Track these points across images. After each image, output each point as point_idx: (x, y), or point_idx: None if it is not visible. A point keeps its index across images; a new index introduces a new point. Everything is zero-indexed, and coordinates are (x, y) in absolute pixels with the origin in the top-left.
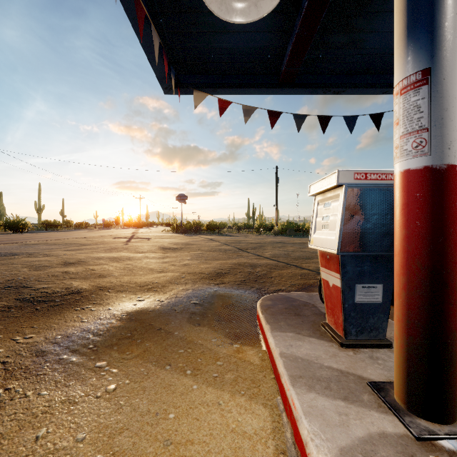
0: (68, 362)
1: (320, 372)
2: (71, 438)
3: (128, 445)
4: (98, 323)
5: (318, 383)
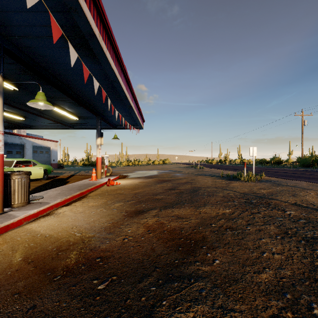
0: (95, 233)
1: (1, 219)
2: (84, 219)
3: (70, 220)
4: (85, 258)
5: (10, 217)
